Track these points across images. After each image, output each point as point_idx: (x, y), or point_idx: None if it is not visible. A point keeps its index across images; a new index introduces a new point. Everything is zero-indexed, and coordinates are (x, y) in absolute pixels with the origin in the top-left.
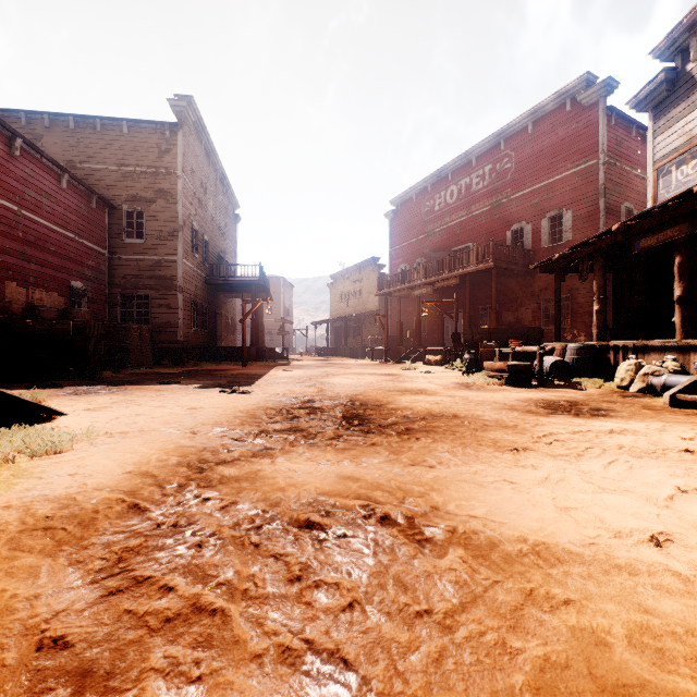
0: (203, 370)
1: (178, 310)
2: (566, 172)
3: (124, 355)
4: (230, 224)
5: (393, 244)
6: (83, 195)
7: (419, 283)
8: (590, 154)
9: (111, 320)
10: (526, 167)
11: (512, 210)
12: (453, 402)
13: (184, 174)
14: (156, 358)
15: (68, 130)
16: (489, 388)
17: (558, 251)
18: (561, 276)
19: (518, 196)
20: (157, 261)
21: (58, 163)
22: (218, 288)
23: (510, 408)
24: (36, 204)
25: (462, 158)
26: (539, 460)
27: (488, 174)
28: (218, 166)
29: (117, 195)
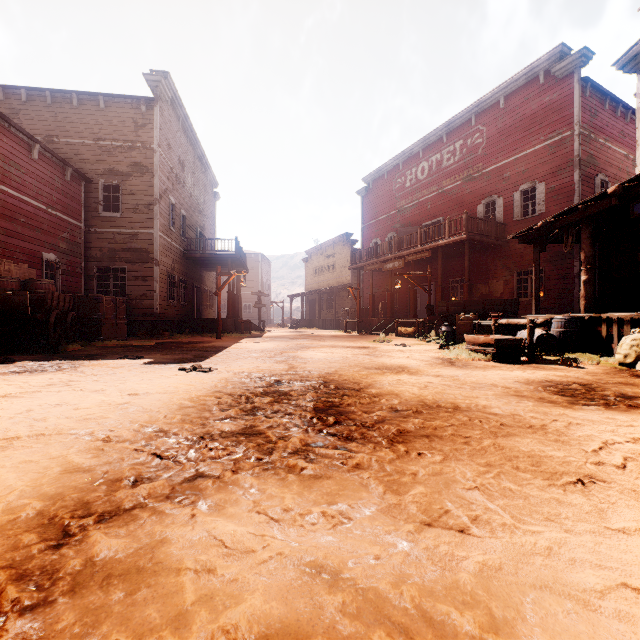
0: (176, 343)
1: (153, 283)
2: (539, 145)
3: (96, 327)
4: (209, 201)
5: (365, 220)
6: (56, 167)
7: (391, 257)
8: (564, 125)
9: (88, 293)
10: (498, 141)
11: (483, 184)
12: (444, 384)
13: (160, 149)
14: (132, 330)
15: (45, 104)
16: (475, 364)
17: (530, 223)
18: (541, 246)
19: (490, 170)
20: (133, 235)
21: (27, 133)
22: (196, 261)
23: (517, 395)
24: (3, 173)
25: (433, 135)
26: (639, 512)
27: (459, 150)
28: (196, 144)
29: (93, 169)
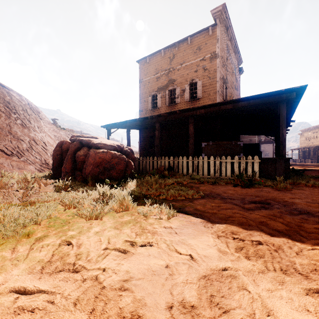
0: None
1: None
2: None
3: None
4: None
5: None
6: None
7: None
8: None
9: None
10: None
11: None
12: None
13: None
14: None
15: None
16: None
17: None
18: None
19: None
20: (250, 139)
21: None
22: (260, 142)
23: None
24: None
25: None
26: None
27: None
28: None
29: None
